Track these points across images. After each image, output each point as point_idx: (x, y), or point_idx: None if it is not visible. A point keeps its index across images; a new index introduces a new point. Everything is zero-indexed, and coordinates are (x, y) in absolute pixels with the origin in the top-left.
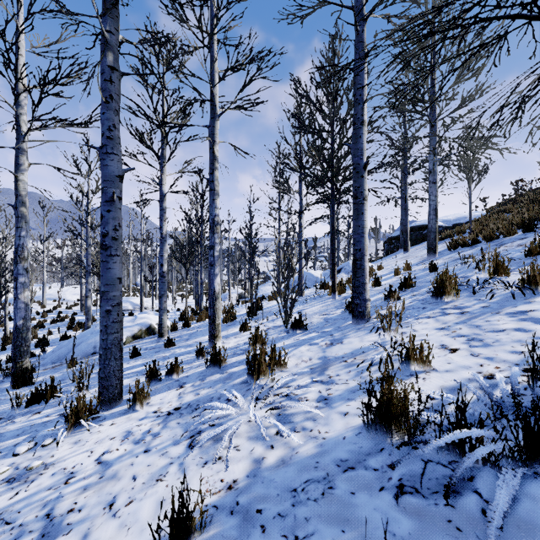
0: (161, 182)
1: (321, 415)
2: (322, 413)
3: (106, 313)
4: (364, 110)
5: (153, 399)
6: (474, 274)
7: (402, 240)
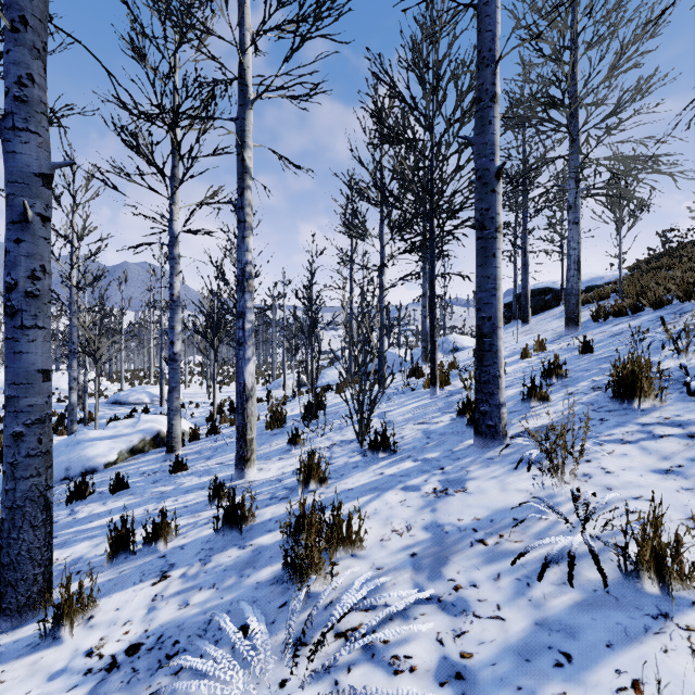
0: (171, 217)
1: None
2: None
3: (14, 439)
4: (497, 77)
5: (104, 607)
6: (665, 359)
7: (515, 309)
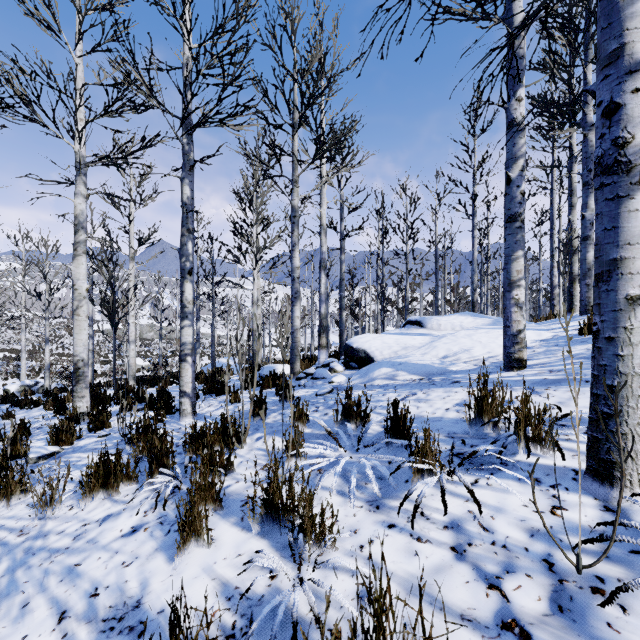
0: (539, 265)
1: None
2: None
3: None
4: None
5: None
6: None
7: None
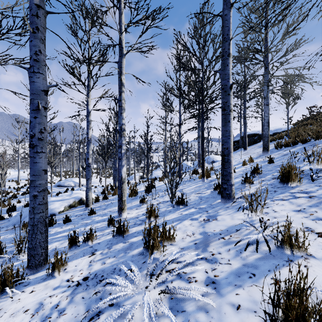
0: (87, 103)
1: (213, 306)
2: (213, 301)
3: (33, 197)
4: (230, 46)
5: (70, 265)
6: (304, 165)
7: (241, 143)
